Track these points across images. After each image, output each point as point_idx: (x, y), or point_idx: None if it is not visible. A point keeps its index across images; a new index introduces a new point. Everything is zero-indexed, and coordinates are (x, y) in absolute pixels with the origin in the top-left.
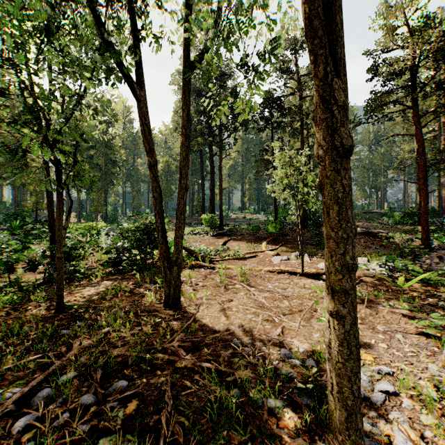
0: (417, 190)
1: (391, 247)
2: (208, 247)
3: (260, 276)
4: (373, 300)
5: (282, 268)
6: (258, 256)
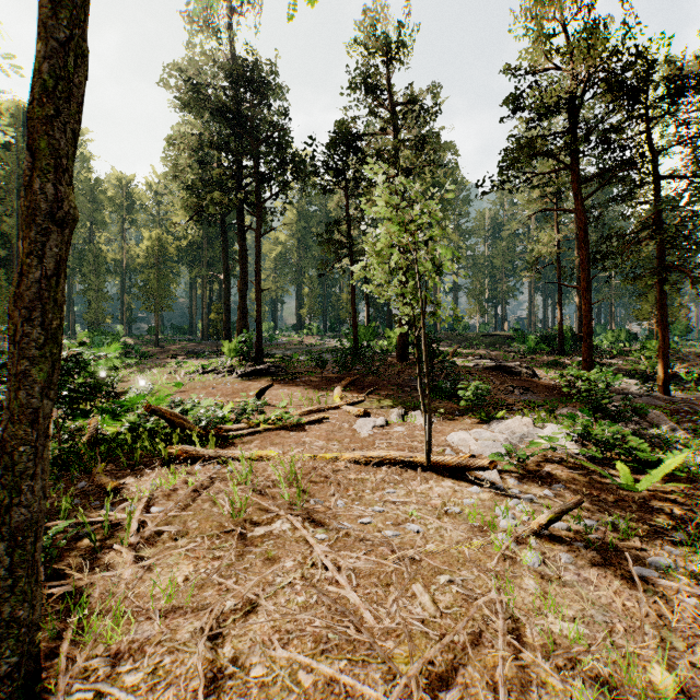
0: (558, 303)
1: (540, 391)
2: (229, 400)
3: (336, 480)
4: (619, 547)
5: (384, 452)
6: (328, 420)
